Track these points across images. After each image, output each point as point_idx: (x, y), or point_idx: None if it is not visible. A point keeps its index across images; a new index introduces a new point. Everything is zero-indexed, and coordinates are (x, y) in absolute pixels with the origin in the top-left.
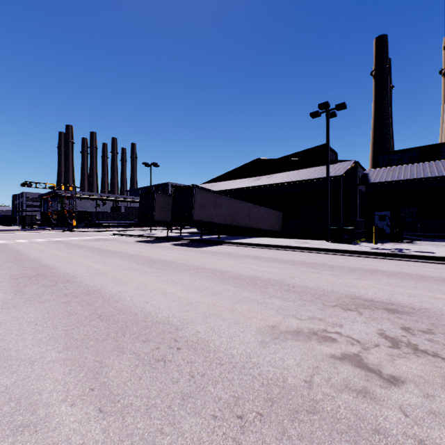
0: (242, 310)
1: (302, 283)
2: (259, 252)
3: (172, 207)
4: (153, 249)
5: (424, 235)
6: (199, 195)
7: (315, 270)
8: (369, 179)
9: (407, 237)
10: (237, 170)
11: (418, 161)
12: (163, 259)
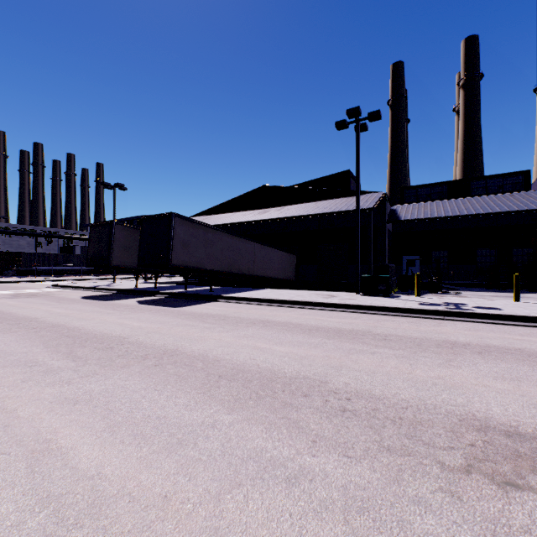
0: (246, 533)
1: (360, 384)
2: (269, 312)
3: (140, 246)
4: (100, 311)
5: (458, 283)
6: (182, 228)
7: (365, 346)
8: (399, 215)
9: (442, 286)
10: (238, 199)
11: (447, 198)
12: (107, 332)
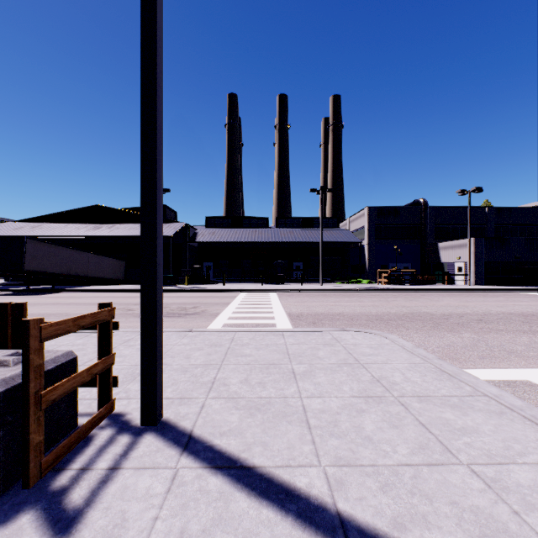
0: (92, 309)
1: (124, 302)
2: (99, 294)
3: None
4: None
5: (229, 279)
6: (32, 246)
7: (135, 298)
8: (197, 238)
9: (217, 281)
10: (71, 212)
11: (232, 227)
12: None
